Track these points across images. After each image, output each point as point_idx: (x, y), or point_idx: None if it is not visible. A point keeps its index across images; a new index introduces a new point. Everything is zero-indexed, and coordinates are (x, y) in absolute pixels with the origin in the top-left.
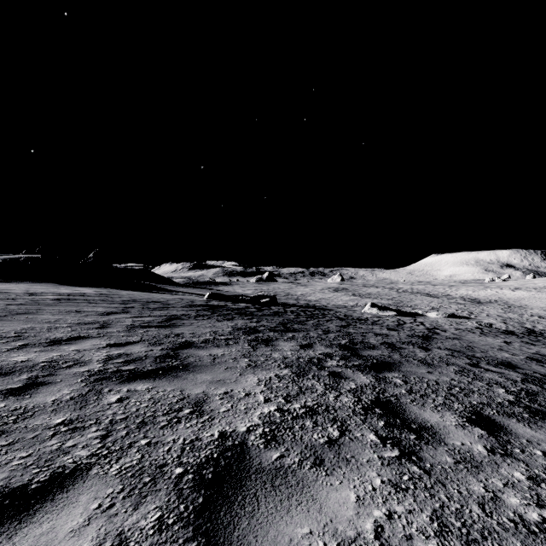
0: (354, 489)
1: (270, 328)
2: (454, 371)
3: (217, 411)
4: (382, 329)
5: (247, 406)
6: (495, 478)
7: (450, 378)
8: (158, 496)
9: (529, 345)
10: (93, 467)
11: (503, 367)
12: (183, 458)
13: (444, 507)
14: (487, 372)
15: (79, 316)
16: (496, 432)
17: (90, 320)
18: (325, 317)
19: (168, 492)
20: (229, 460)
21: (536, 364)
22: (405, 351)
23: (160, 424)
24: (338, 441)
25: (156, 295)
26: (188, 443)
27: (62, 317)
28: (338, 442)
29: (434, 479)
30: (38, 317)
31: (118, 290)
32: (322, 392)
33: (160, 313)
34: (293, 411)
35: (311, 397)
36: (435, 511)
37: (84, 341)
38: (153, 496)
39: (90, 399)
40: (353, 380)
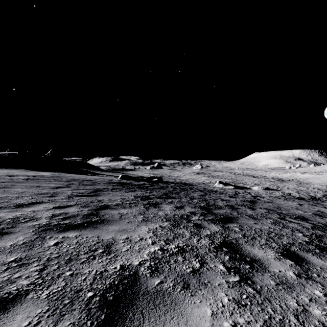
0: (210, 306)
1: (157, 196)
2: (270, 222)
3: (120, 251)
4: (226, 197)
5: (140, 247)
6: (303, 295)
7: (268, 227)
8: (72, 315)
9: (313, 206)
10: (30, 293)
11: (300, 219)
12: (94, 285)
13: (271, 318)
14: (290, 223)
15: (38, 189)
16: (300, 262)
17: (44, 191)
18: (191, 190)
19: (80, 311)
20: (126, 285)
21: (319, 218)
22: (240, 210)
23: (81, 260)
24: (199, 270)
25: (88, 176)
26: (99, 273)
27: (27, 190)
28: (199, 271)
29: (263, 297)
30: (12, 190)
31: (65, 173)
32: (189, 236)
33: (90, 187)
34: (170, 250)
35: (182, 241)
36: (265, 321)
37: (38, 205)
38: (69, 315)
39: (36, 243)
40: (208, 228)
